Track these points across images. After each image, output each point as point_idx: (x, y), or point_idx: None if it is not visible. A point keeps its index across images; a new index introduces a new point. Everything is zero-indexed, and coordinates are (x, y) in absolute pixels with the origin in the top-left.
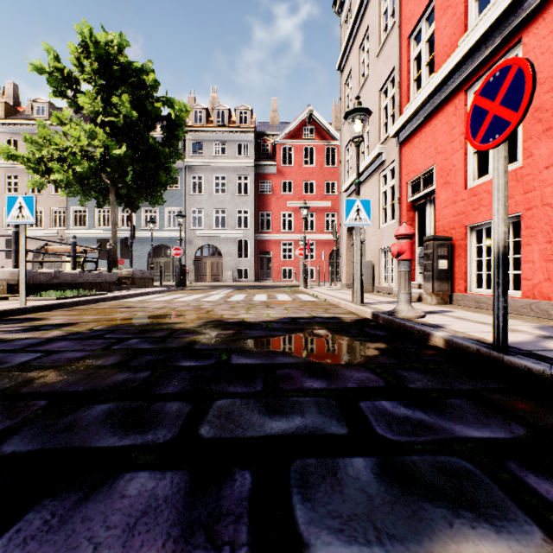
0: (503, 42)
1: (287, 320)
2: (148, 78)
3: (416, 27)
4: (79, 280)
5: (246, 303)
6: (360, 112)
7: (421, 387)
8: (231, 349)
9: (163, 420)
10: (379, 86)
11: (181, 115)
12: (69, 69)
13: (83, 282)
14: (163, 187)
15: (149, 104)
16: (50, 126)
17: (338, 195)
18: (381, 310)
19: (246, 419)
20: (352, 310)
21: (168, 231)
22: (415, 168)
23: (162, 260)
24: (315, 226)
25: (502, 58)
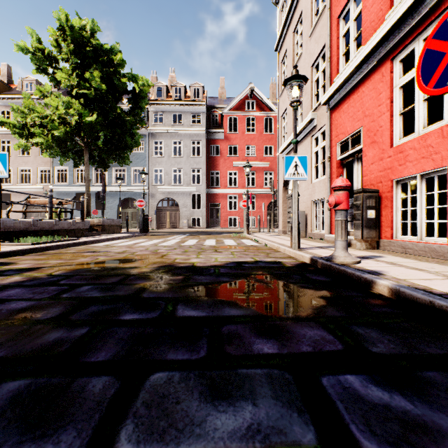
0: (429, 12)
1: (233, 264)
2: (115, 57)
3: (345, 8)
4: (55, 227)
5: (197, 248)
6: (298, 79)
7: (385, 352)
8: (177, 298)
9: (77, 411)
10: (311, 62)
11: (143, 89)
12: (49, 50)
13: (59, 229)
14: (129, 149)
15: (117, 79)
16: (37, 100)
17: (274, 157)
18: (318, 255)
19: (183, 409)
20: (291, 255)
21: (135, 186)
22: (344, 131)
23: (130, 210)
24: (256, 183)
25: (428, 27)
